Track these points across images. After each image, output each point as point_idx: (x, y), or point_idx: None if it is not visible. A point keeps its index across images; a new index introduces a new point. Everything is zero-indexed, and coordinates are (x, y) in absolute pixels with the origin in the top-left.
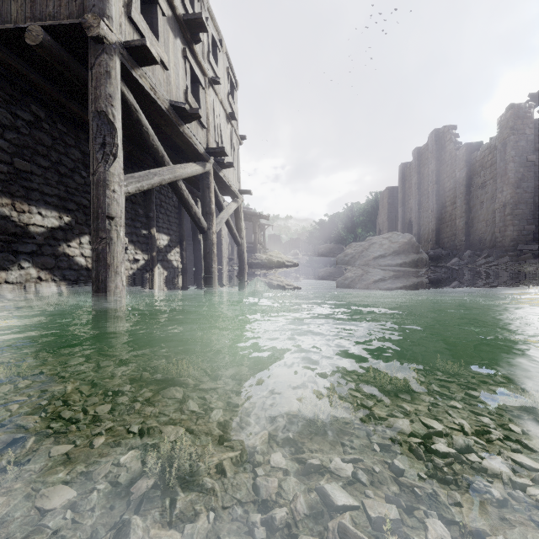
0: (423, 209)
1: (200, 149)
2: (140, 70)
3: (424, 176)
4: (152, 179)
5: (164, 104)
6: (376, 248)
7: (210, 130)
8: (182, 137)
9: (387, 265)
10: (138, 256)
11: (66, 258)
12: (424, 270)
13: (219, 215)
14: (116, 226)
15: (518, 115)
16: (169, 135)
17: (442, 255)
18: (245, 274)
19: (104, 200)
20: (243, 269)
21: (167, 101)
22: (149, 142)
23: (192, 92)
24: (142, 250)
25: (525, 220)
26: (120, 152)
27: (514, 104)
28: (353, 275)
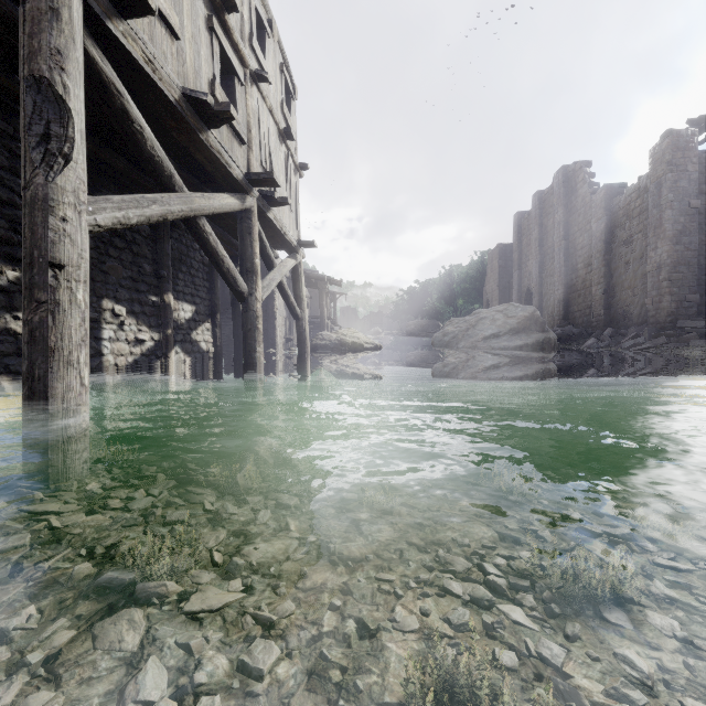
0: (546, 273)
1: (236, 173)
2: (123, 23)
3: (548, 229)
4: (146, 208)
5: (172, 92)
6: (487, 324)
7: (254, 147)
8: (206, 151)
9: (503, 348)
10: (143, 335)
11: (12, 337)
12: (551, 355)
13: (267, 275)
14: (68, 282)
15: (677, 146)
16: (185, 147)
17: (573, 334)
18: (307, 361)
19: (43, 233)
20: (304, 354)
21: (177, 88)
22: (146, 151)
23: (224, 88)
24: (150, 326)
25: (687, 287)
26: (78, 152)
27: (672, 131)
28: (455, 362)
